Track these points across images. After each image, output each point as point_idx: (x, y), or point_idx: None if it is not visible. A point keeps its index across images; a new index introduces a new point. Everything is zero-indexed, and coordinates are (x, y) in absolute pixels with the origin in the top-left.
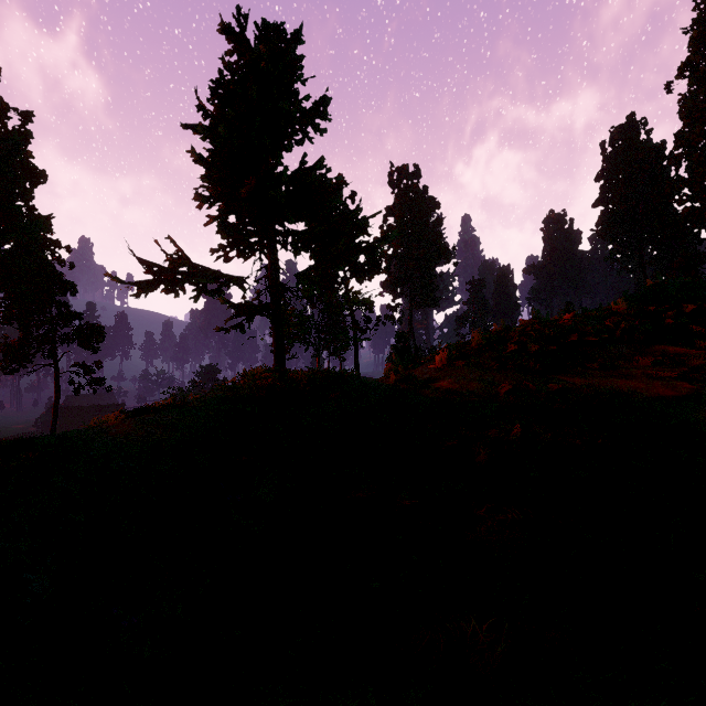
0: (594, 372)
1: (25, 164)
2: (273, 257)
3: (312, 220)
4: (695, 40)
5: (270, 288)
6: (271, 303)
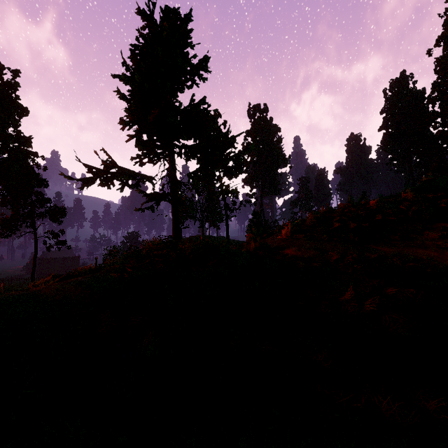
0: (396, 242)
1: (15, 104)
2: (172, 162)
3: (198, 138)
4: (447, 21)
5: (170, 183)
6: (171, 193)
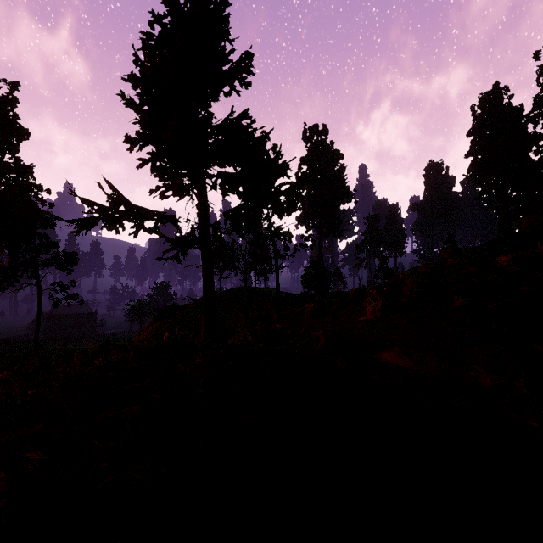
0: None
1: (12, 124)
2: (202, 197)
3: (239, 164)
4: None
5: (200, 225)
6: (201, 239)
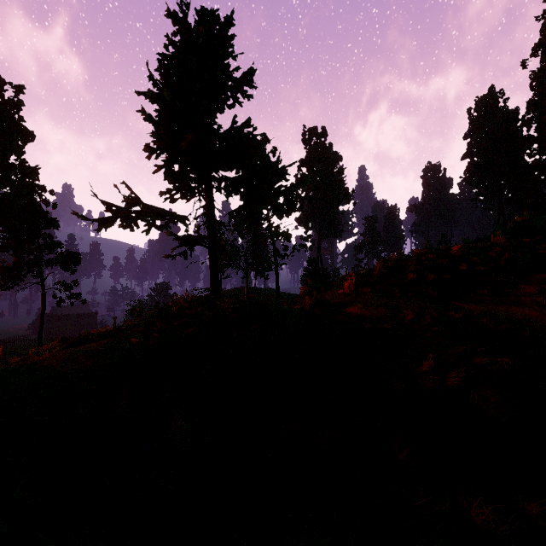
0: (485, 298)
1: (18, 126)
2: (209, 198)
3: (241, 168)
4: None
5: (207, 223)
6: (208, 236)
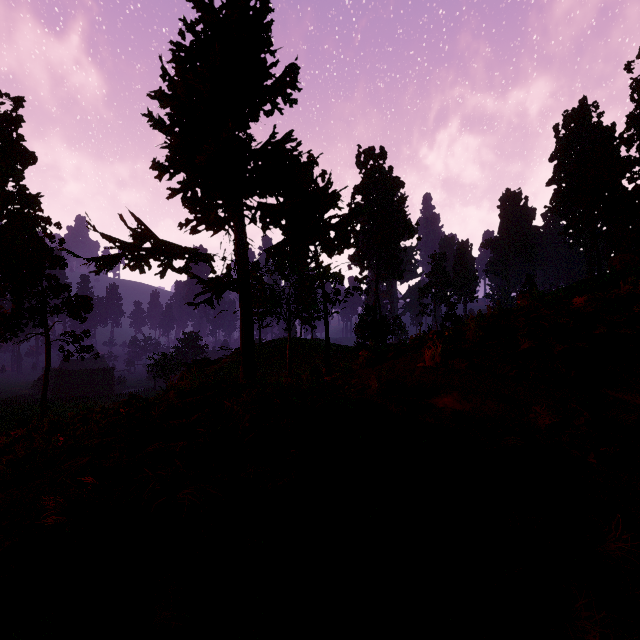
0: None
1: (16, 147)
2: (240, 232)
3: (282, 194)
4: None
5: (238, 264)
6: (239, 280)
